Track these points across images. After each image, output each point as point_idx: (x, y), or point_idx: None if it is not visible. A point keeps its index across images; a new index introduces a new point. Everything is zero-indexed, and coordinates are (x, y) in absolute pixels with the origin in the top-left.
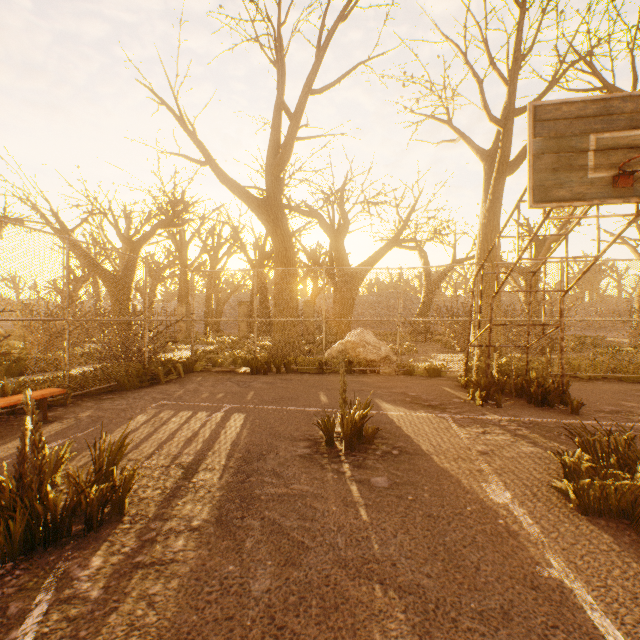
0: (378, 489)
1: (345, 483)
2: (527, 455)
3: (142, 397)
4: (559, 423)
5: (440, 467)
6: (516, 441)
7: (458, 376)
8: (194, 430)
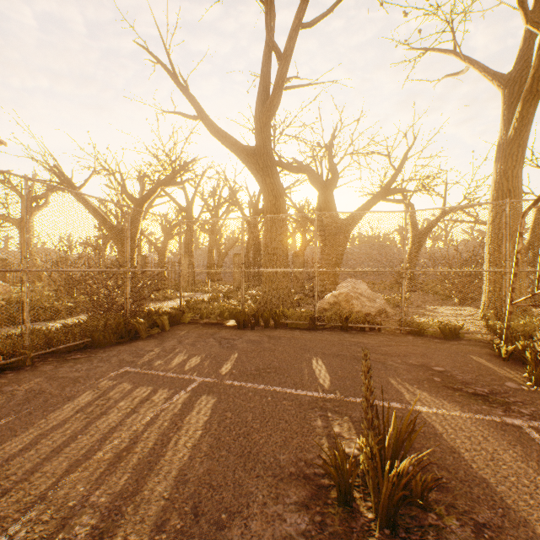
0: None
1: None
2: None
3: (109, 359)
4: None
5: None
6: None
7: (482, 339)
8: (135, 432)
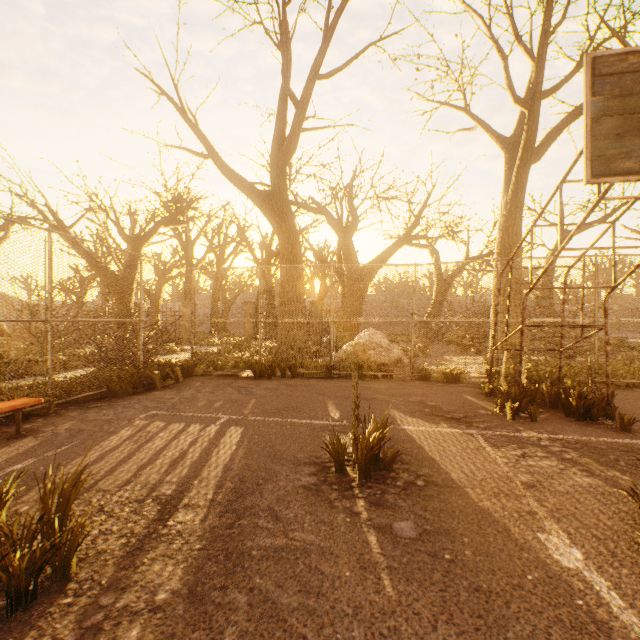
0: (404, 541)
1: (360, 530)
2: (585, 489)
3: (133, 405)
4: (611, 443)
5: (479, 506)
6: (566, 468)
7: (479, 382)
8: (182, 449)
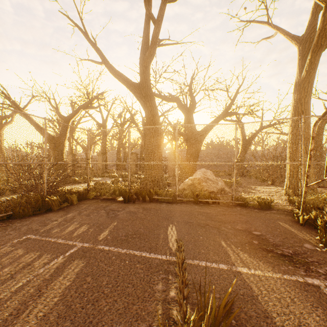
0: None
1: None
2: None
3: (21, 227)
4: None
5: None
6: None
7: (285, 209)
8: None
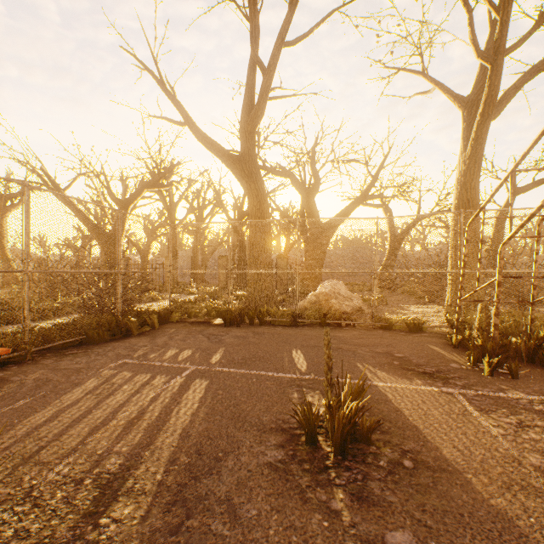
0: None
1: None
2: None
3: (106, 353)
4: None
5: (493, 507)
6: None
7: (441, 331)
8: (142, 406)
